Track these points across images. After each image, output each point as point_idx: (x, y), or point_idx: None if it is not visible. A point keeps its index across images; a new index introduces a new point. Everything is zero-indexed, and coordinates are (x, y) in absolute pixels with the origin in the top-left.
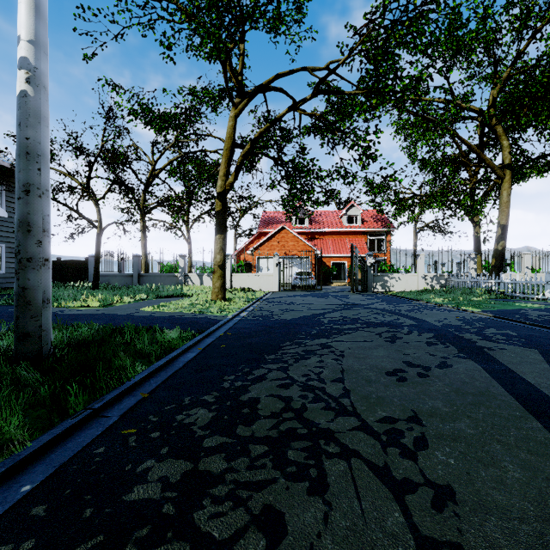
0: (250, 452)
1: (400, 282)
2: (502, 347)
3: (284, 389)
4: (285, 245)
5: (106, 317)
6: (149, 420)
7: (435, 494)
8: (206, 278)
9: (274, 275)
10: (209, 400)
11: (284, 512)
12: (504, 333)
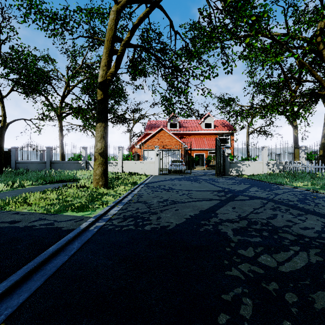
0: None
1: (249, 167)
2: None
3: None
4: (163, 141)
5: None
6: None
7: None
8: None
9: (155, 162)
10: None
11: None
12: None
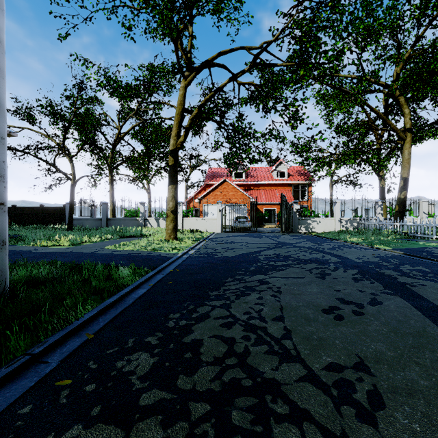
0: (190, 413)
1: (320, 224)
2: (422, 283)
3: (227, 329)
4: (227, 194)
5: (72, 255)
6: (87, 368)
7: None
8: (162, 221)
9: (217, 219)
10: (152, 342)
11: None
12: (419, 269)
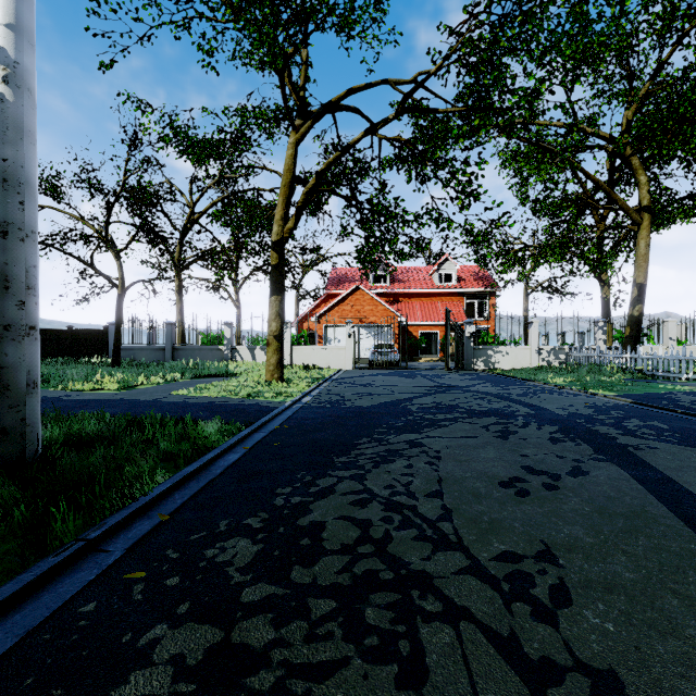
0: (310, 611)
1: (507, 357)
2: (652, 445)
3: (360, 508)
4: (361, 310)
5: (124, 404)
6: (166, 557)
7: (592, 687)
8: (259, 351)
9: (346, 348)
10: (254, 524)
11: None
12: (652, 425)
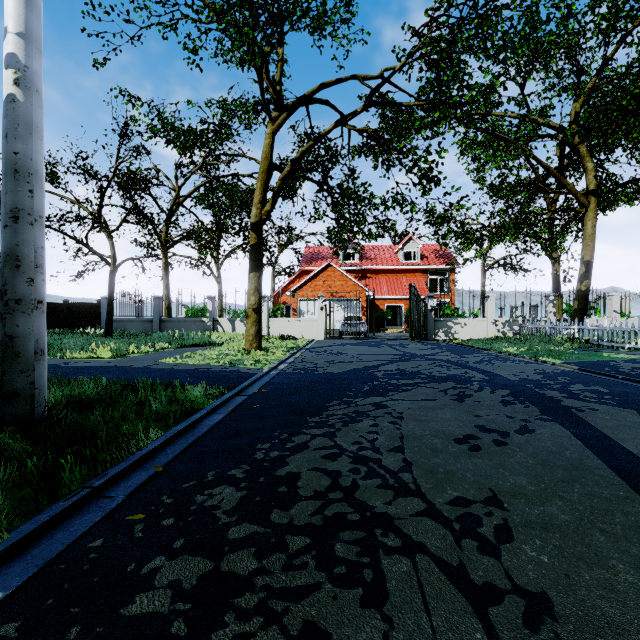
0: (287, 546)
1: (466, 328)
2: (593, 407)
3: (331, 461)
4: (332, 285)
5: (118, 370)
6: (161, 502)
7: (527, 606)
8: (239, 323)
9: (319, 320)
10: (237, 475)
11: (331, 632)
12: (594, 389)
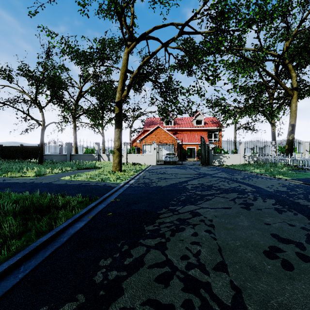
0: None
1: (229, 159)
2: None
3: (164, 287)
4: (159, 137)
5: (31, 185)
6: None
7: None
8: (111, 156)
9: (153, 155)
10: None
11: None
12: None
